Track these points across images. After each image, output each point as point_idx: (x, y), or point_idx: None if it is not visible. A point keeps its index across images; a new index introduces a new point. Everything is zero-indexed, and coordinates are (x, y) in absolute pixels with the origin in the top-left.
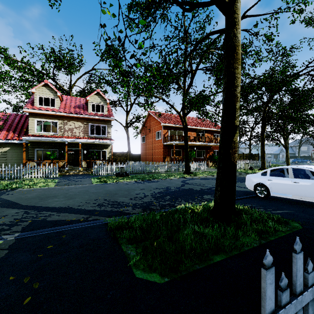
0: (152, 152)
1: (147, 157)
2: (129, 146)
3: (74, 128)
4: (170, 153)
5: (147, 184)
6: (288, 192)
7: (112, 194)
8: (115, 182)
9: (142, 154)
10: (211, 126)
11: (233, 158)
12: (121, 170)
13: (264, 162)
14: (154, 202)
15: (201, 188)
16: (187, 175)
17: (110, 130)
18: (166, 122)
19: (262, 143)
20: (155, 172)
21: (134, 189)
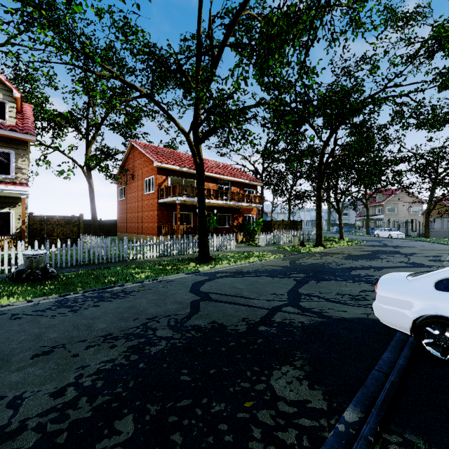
0: (137, 216)
1: (129, 226)
2: (93, 206)
3: None
4: (172, 219)
5: (90, 310)
6: None
7: None
8: None
9: (120, 221)
10: (240, 176)
11: None
12: (30, 263)
13: (321, 234)
14: None
15: (247, 316)
16: (204, 266)
17: (23, 164)
18: (164, 162)
19: (318, 204)
20: (136, 259)
21: (3, 361)
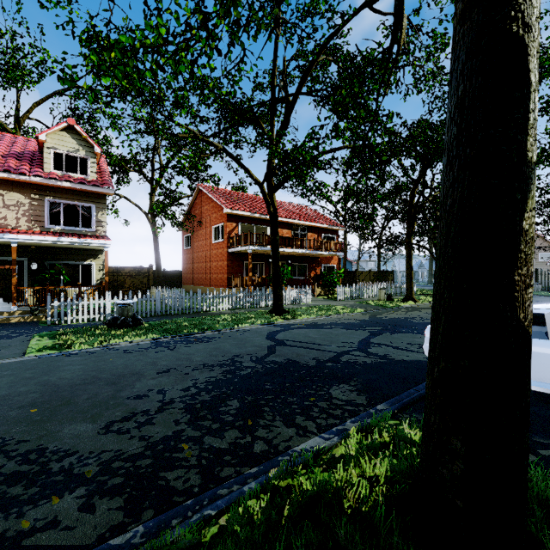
0: (205, 267)
1: (196, 278)
2: (157, 255)
3: (1, 208)
4: (243, 270)
5: (184, 349)
6: (548, 377)
7: (53, 405)
8: (97, 347)
9: (185, 272)
10: (318, 220)
11: (523, 309)
12: (122, 311)
13: (412, 287)
14: (185, 445)
15: (317, 356)
16: (278, 318)
17: (103, 217)
18: (234, 208)
19: (408, 252)
20: (209, 311)
21: (139, 374)
